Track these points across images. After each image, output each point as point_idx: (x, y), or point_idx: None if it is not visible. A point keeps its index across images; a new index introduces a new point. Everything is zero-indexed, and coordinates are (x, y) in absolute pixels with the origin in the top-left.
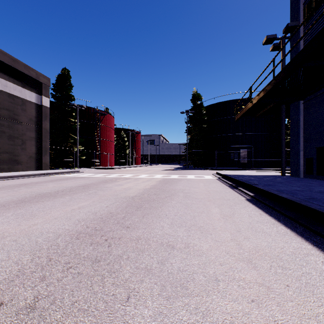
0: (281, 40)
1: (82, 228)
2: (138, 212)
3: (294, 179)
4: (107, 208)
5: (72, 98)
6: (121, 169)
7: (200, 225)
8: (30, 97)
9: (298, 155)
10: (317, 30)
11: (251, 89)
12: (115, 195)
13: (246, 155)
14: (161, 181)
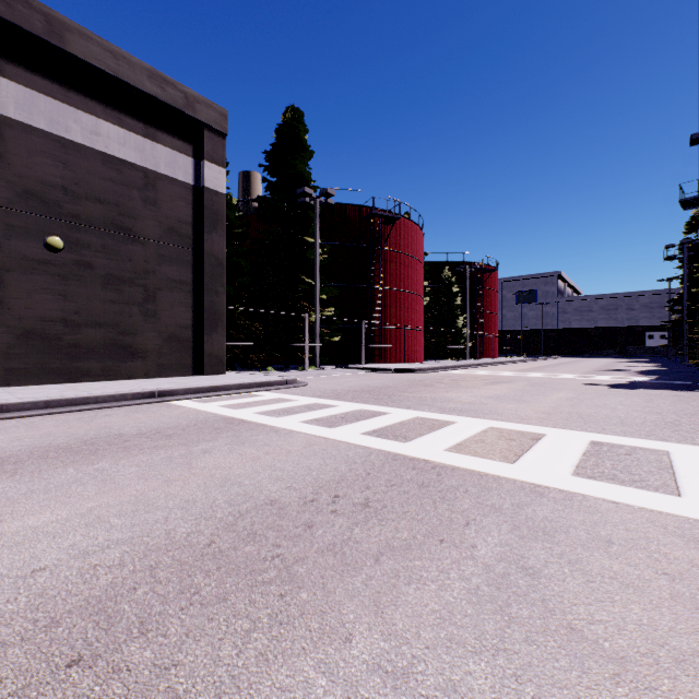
0: None
1: None
2: None
3: None
4: None
5: (308, 184)
6: (436, 376)
7: None
8: (170, 166)
9: None
10: None
11: None
12: None
13: None
14: None
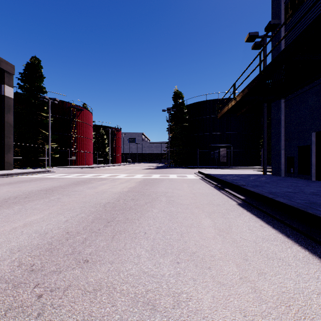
0: (262, 39)
1: (8, 268)
2: (107, 229)
3: (278, 179)
4: (65, 225)
5: (43, 91)
6: (99, 168)
7: (191, 249)
8: None
9: (279, 154)
10: (299, 29)
11: (235, 86)
12: (82, 202)
13: (225, 153)
14: (141, 182)
